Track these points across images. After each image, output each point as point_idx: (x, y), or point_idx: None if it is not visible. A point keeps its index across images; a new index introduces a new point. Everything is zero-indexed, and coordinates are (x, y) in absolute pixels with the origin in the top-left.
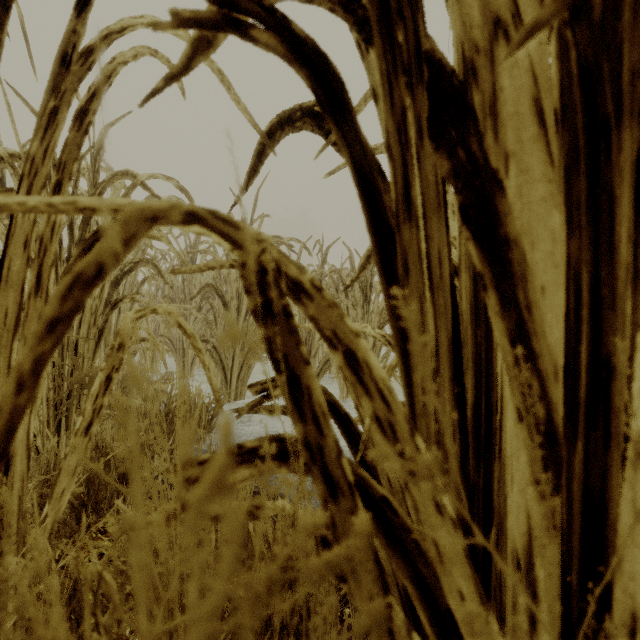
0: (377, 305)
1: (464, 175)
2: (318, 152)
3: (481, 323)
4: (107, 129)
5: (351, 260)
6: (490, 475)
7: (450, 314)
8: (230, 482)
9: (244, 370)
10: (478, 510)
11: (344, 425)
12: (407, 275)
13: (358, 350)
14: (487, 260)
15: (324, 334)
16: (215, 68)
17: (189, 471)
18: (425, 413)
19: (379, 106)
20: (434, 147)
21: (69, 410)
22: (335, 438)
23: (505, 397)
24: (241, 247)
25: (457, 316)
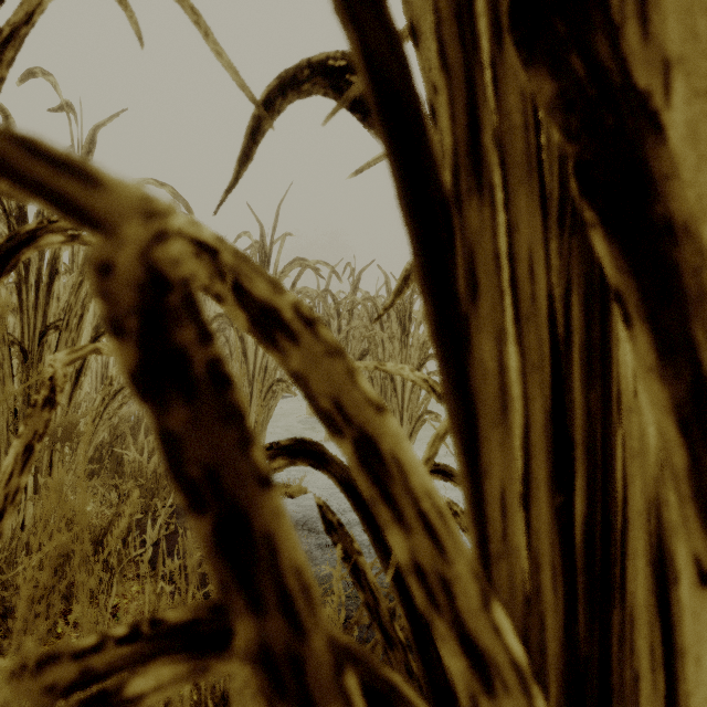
0: (417, 338)
1: (584, 101)
2: (329, 114)
3: (596, 378)
4: (97, 130)
5: (387, 286)
6: (608, 633)
7: (548, 364)
8: (136, 689)
9: (263, 413)
10: (592, 701)
11: (369, 518)
12: (475, 293)
13: (382, 434)
14: (632, 263)
15: (318, 404)
16: (187, 5)
17: (57, 669)
18: (507, 550)
19: (420, 48)
20: (524, 55)
21: (38, 468)
22: (330, 631)
23: (633, 501)
24: (101, 222)
25: (560, 367)
